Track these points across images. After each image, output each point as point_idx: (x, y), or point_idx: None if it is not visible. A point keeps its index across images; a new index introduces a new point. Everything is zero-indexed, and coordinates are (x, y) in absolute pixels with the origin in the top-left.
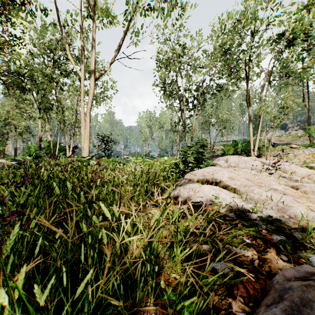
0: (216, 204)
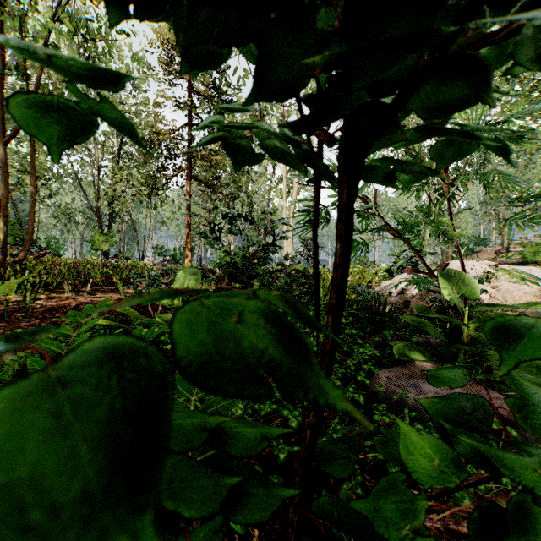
0: (402, 293)
